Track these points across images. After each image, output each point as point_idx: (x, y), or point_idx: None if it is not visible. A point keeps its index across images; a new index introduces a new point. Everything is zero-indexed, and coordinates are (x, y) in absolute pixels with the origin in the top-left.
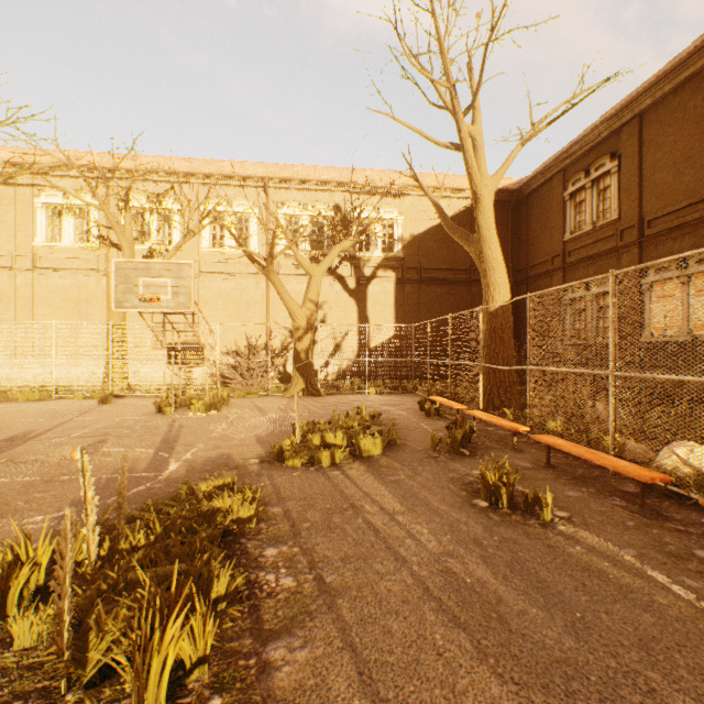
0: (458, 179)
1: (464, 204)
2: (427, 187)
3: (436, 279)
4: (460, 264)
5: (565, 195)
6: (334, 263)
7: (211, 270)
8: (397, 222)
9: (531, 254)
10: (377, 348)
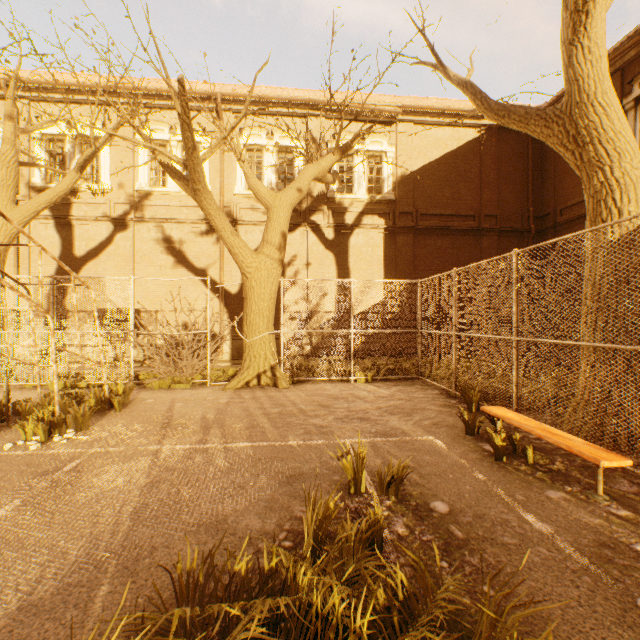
0: (462, 103)
1: (471, 132)
2: (426, 108)
3: (436, 228)
4: (466, 209)
5: (627, 101)
6: (307, 206)
7: (150, 215)
8: (387, 155)
9: (561, 194)
10: (368, 314)
